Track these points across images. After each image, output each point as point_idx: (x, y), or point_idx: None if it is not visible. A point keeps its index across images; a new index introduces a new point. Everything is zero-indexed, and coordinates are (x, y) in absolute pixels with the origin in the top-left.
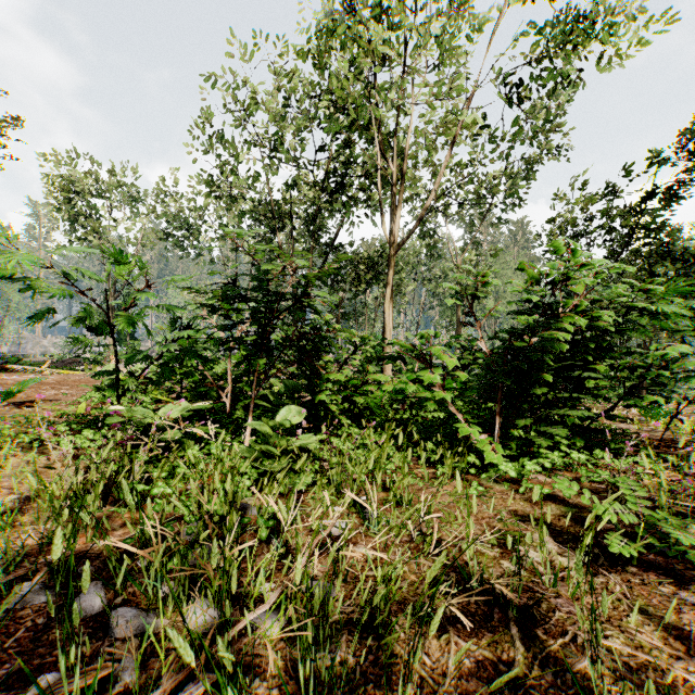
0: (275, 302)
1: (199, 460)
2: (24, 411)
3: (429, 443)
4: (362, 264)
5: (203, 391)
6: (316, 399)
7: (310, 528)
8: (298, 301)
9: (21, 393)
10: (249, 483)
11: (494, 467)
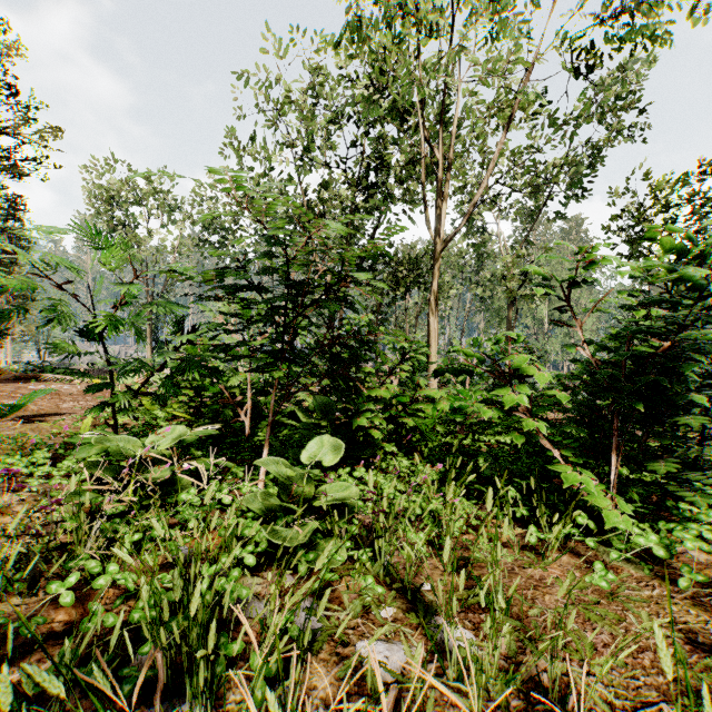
0: (299, 294)
1: (189, 515)
2: (25, 427)
3: (510, 489)
4: (403, 265)
5: (220, 407)
6: (354, 424)
7: (342, 674)
8: (327, 289)
9: (36, 405)
10: (252, 561)
11: (618, 534)
